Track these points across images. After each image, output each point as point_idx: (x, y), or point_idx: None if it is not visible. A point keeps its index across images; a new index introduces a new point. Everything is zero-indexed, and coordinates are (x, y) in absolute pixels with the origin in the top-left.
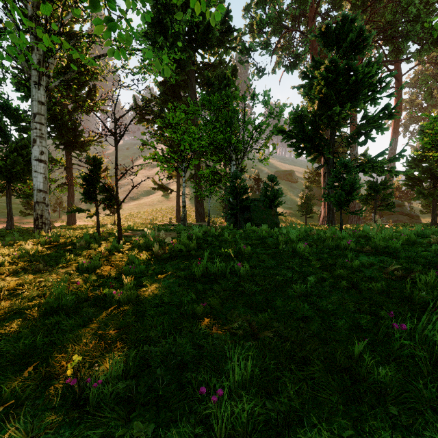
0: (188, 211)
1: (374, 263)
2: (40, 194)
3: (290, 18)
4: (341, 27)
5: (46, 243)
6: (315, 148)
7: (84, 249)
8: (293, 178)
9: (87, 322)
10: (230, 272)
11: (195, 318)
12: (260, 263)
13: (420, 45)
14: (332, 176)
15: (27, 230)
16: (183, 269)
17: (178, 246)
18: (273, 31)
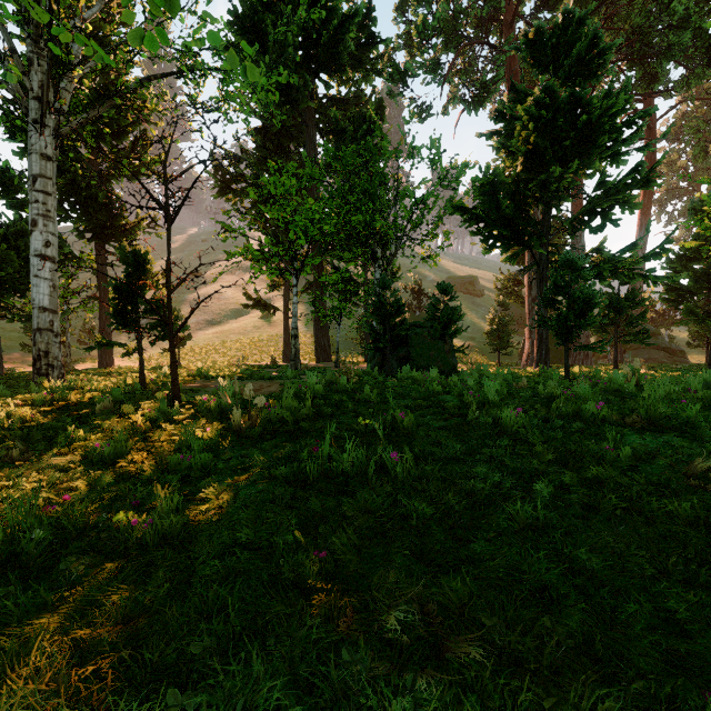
0: (303, 344)
1: (658, 452)
2: (43, 316)
3: (472, 24)
4: (561, 33)
5: (44, 403)
6: (518, 238)
7: (109, 415)
8: (477, 290)
9: (62, 599)
10: (377, 470)
11: (301, 588)
12: (433, 448)
13: (688, 68)
14: (552, 285)
15: (25, 378)
16: (285, 462)
17: (279, 412)
18: (445, 43)
